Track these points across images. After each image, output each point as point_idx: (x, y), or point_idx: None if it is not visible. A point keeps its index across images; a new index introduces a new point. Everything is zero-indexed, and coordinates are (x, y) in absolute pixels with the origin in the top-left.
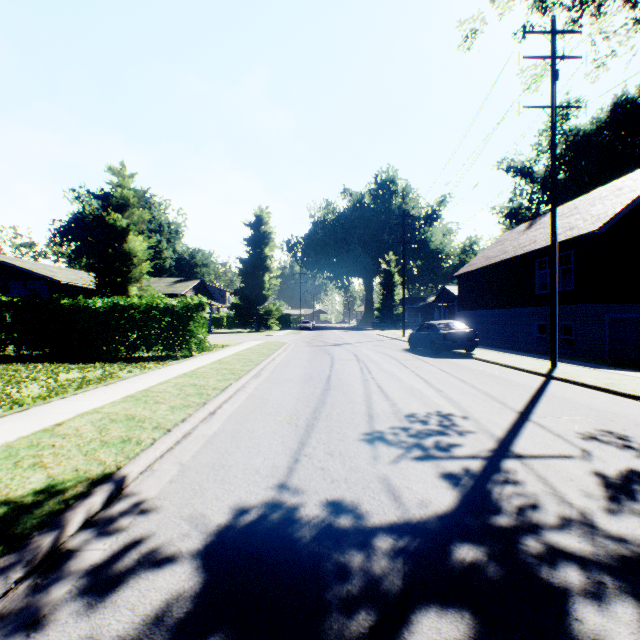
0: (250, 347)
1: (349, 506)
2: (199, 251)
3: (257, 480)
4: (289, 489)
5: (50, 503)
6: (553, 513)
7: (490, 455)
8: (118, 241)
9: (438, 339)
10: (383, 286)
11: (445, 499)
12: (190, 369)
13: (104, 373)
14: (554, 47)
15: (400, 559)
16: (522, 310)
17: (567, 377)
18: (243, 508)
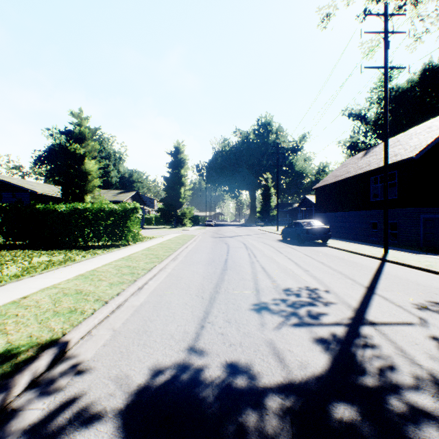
0: (170, 238)
1: (244, 367)
2: (136, 172)
3: (171, 344)
4: (196, 352)
5: (4, 366)
6: (408, 374)
7: (350, 322)
8: (77, 164)
9: (303, 233)
10: (263, 196)
11: (320, 361)
12: (127, 254)
13: (65, 257)
14: (386, 25)
15: (288, 419)
16: (361, 212)
17: (397, 260)
18: (159, 369)
